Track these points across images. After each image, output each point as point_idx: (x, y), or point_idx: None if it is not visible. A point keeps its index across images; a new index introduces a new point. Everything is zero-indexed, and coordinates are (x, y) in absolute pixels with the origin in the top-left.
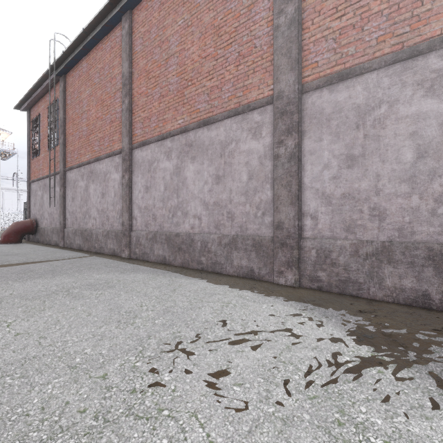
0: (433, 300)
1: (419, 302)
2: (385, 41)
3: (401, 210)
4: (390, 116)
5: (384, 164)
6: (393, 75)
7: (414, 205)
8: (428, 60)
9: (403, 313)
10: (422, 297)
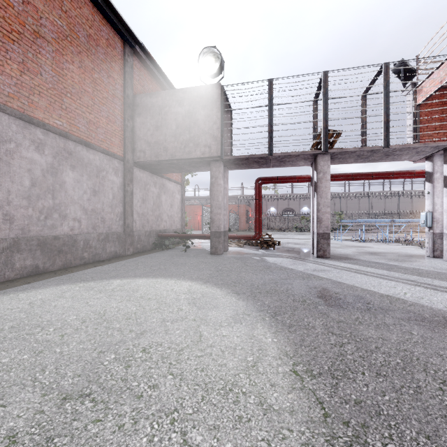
0: (41, 268)
1: (34, 272)
2: (14, 99)
3: (24, 217)
4: (17, 153)
5: (13, 184)
6: (19, 126)
7: (30, 214)
8: (37, 130)
9: (38, 278)
10: (36, 269)
